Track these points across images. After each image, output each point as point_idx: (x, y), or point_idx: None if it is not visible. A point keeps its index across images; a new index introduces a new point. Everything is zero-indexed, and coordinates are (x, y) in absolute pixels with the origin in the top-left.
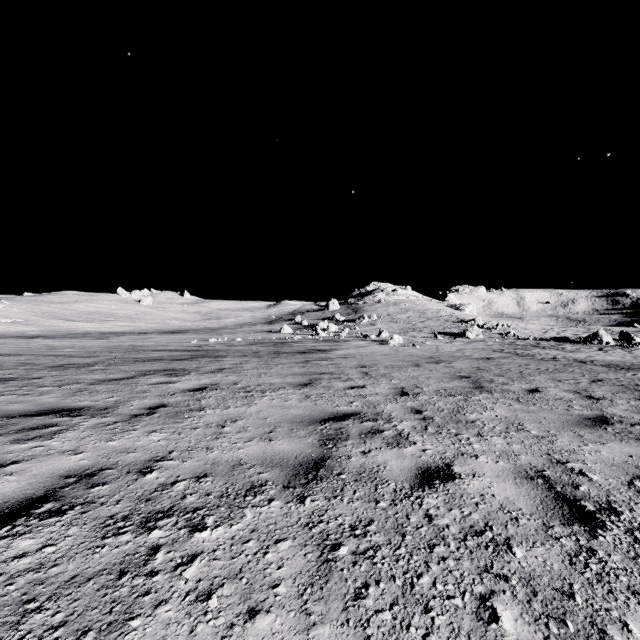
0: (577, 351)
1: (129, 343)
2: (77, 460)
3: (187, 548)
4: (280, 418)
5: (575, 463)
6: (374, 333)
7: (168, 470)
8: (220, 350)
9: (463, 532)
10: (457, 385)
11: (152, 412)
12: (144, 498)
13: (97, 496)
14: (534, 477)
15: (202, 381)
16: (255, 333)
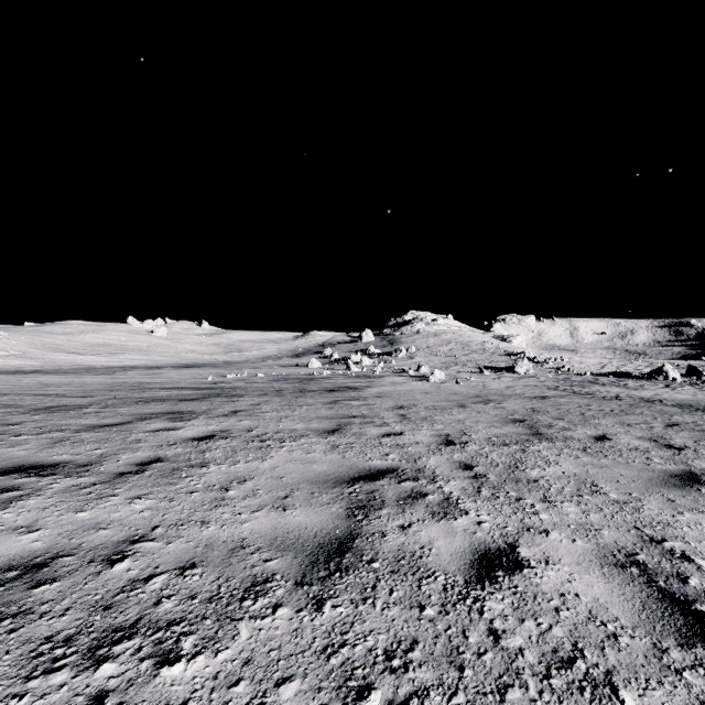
0: (641, 388)
1: (136, 379)
2: (28, 542)
3: (146, 697)
4: (299, 477)
5: (674, 542)
6: (412, 367)
7: (145, 557)
8: (238, 388)
9: (544, 661)
10: (511, 431)
11: (142, 469)
12: (103, 604)
13: (39, 601)
14: (626, 564)
15: (211, 427)
16: (280, 368)
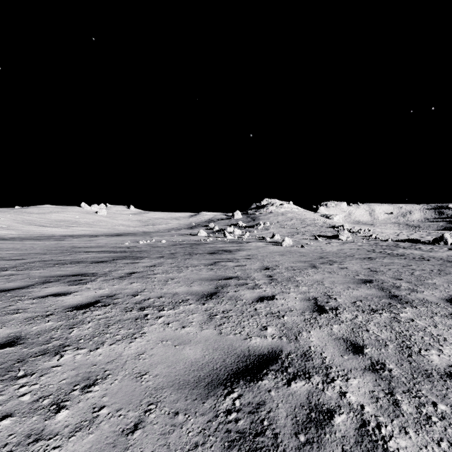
0: (434, 251)
1: (73, 244)
2: None
3: None
4: (165, 373)
5: None
6: (268, 236)
7: None
8: (143, 251)
9: None
10: (368, 293)
11: None
12: None
13: None
14: None
15: (100, 291)
16: (178, 236)
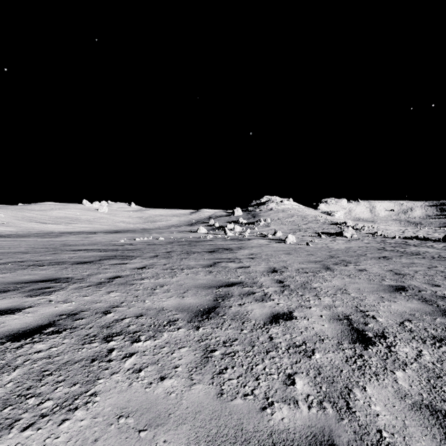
0: None
1: (65, 242)
2: None
3: None
4: None
5: None
6: (270, 233)
7: None
8: (137, 249)
9: None
10: (412, 307)
11: None
12: None
13: None
14: None
15: (63, 306)
16: (178, 233)
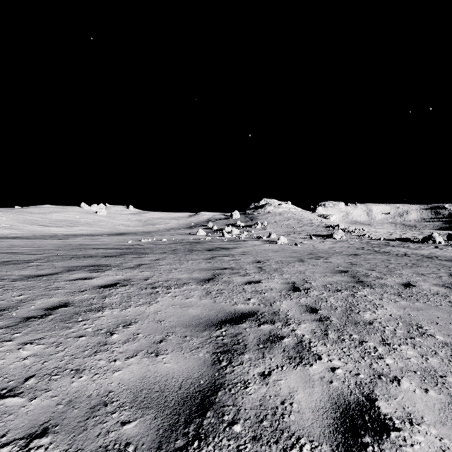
0: (419, 249)
1: (79, 242)
2: None
3: None
4: (176, 320)
5: None
6: (265, 235)
7: None
8: (146, 248)
9: None
10: (340, 279)
11: (48, 313)
12: None
13: None
14: None
15: (117, 277)
16: (178, 235)
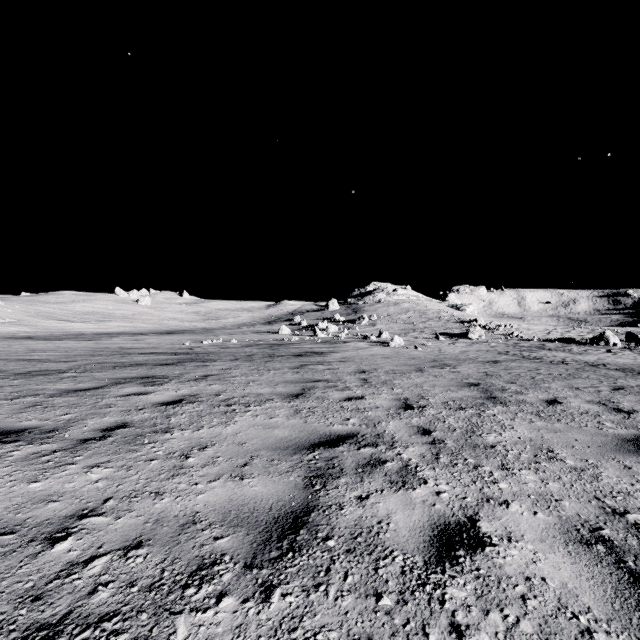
0: (585, 353)
1: (118, 345)
2: None
3: None
4: (260, 443)
5: (637, 514)
6: (374, 334)
7: (90, 534)
8: (212, 353)
9: None
10: (466, 395)
11: (106, 435)
12: (33, 594)
13: None
14: (591, 541)
15: (180, 391)
16: (252, 334)
